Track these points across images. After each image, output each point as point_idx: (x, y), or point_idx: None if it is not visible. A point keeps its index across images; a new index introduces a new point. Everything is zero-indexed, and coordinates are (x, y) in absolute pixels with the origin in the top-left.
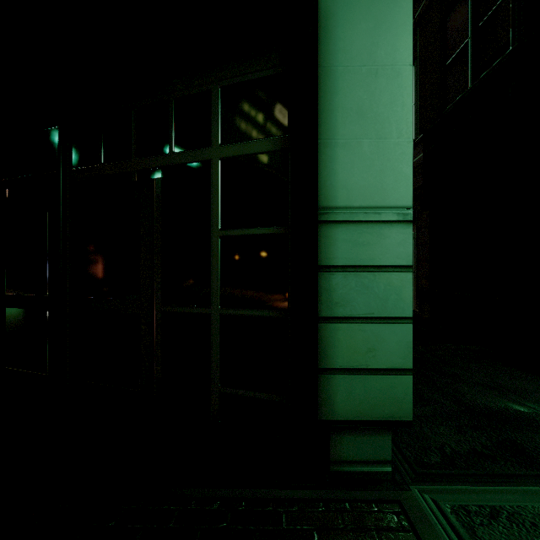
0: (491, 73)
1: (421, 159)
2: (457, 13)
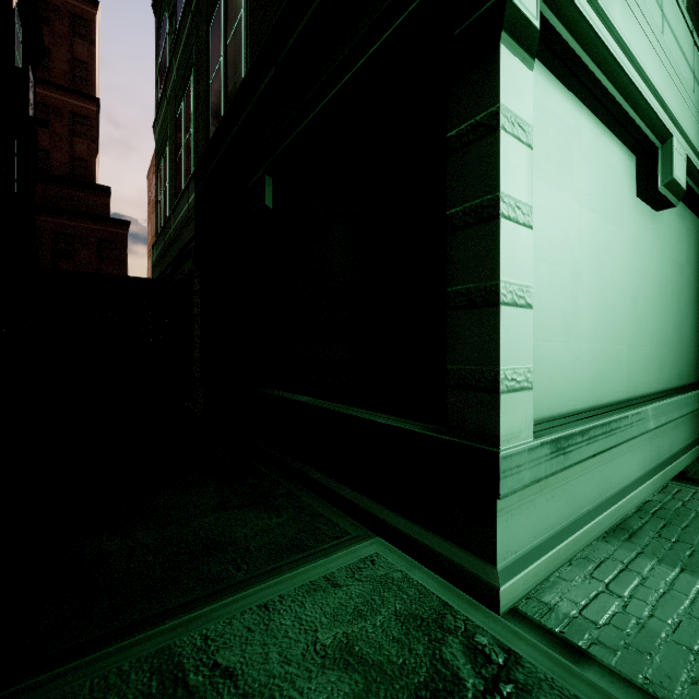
0: (230, 105)
1: (193, 200)
2: (216, 20)
